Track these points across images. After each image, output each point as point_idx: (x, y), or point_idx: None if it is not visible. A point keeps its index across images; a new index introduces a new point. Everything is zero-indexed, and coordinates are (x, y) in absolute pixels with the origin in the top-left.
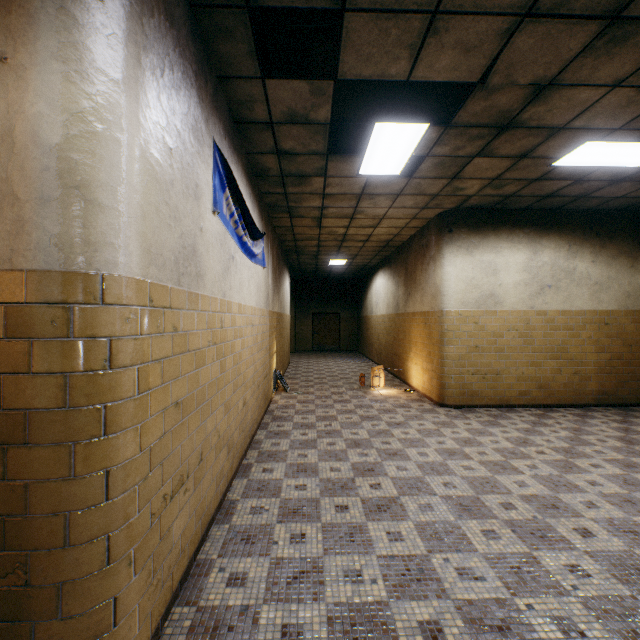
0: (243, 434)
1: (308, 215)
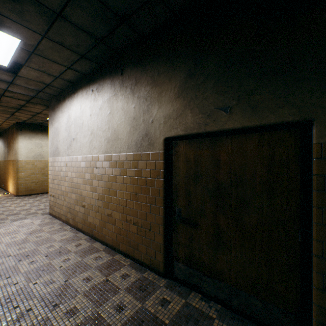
0: None
1: None
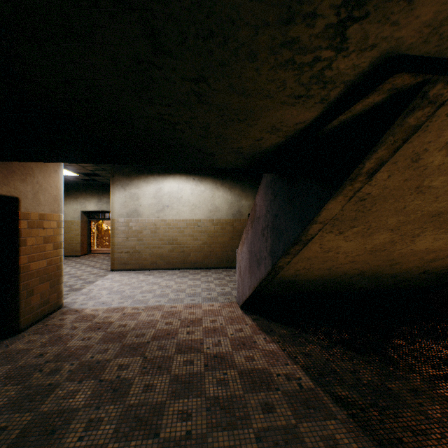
0: None
1: None
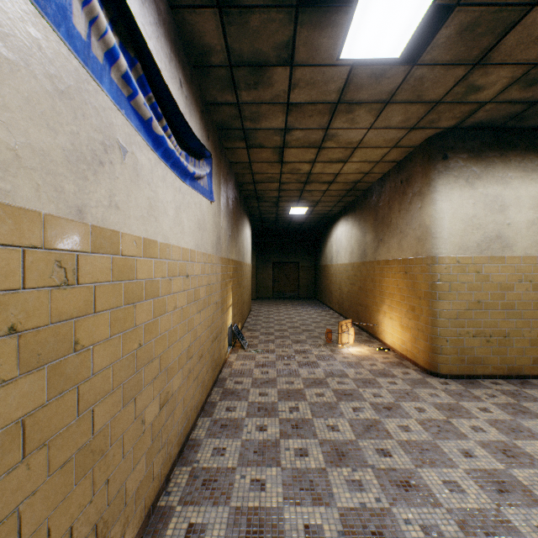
0: (161, 453)
1: (268, 143)
